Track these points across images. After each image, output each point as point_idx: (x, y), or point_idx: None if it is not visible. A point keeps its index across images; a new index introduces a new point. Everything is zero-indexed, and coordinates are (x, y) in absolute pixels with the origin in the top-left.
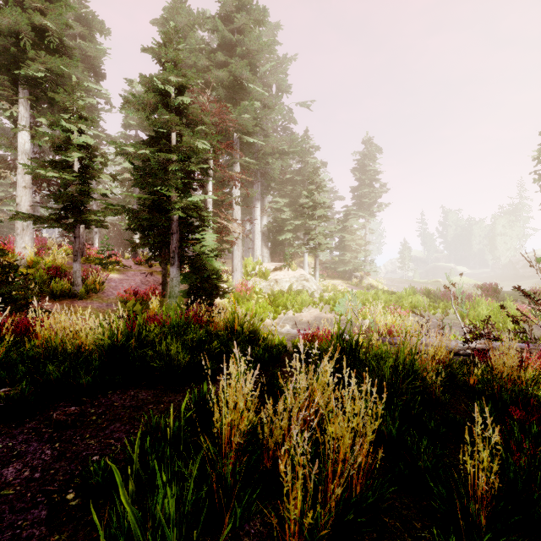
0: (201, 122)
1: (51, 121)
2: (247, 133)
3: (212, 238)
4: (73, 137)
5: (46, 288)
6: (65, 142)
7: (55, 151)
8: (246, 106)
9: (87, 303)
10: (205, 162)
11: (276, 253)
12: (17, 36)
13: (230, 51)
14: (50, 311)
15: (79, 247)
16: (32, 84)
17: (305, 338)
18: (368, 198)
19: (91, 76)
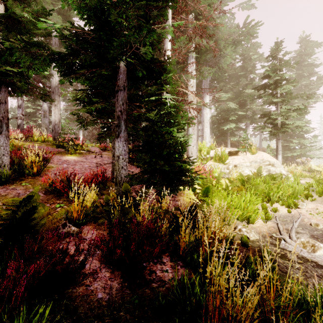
0: None
1: None
2: None
3: (173, 102)
4: None
5: None
6: None
7: None
8: None
9: (7, 189)
10: (160, 57)
11: (217, 142)
12: None
13: None
14: None
15: (4, 116)
16: None
17: None
18: (305, 90)
19: None
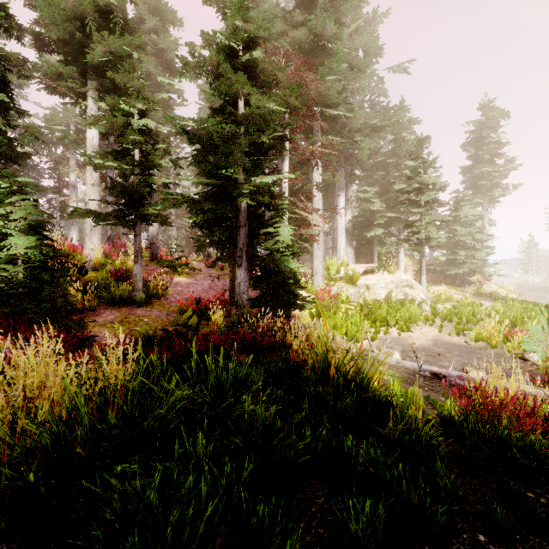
0: (275, 87)
1: (111, 106)
2: (329, 106)
3: (288, 232)
4: (134, 121)
5: (109, 293)
6: (126, 128)
7: (115, 139)
8: (330, 64)
9: (146, 310)
10: None
11: (362, 253)
12: (84, 23)
13: (309, 11)
14: (83, 325)
15: (139, 246)
16: (100, 75)
17: (469, 405)
18: (487, 179)
19: (165, 71)
